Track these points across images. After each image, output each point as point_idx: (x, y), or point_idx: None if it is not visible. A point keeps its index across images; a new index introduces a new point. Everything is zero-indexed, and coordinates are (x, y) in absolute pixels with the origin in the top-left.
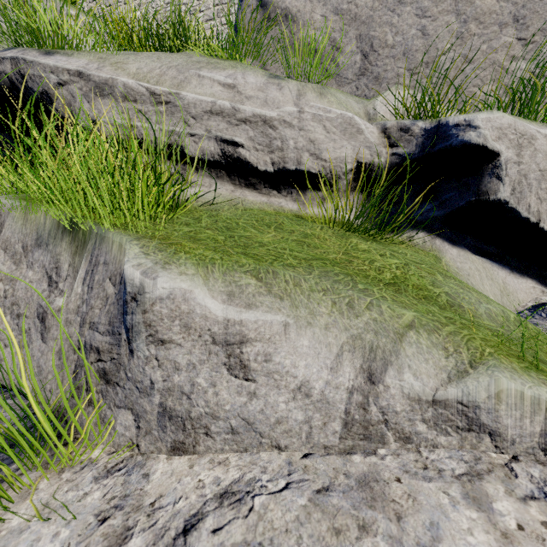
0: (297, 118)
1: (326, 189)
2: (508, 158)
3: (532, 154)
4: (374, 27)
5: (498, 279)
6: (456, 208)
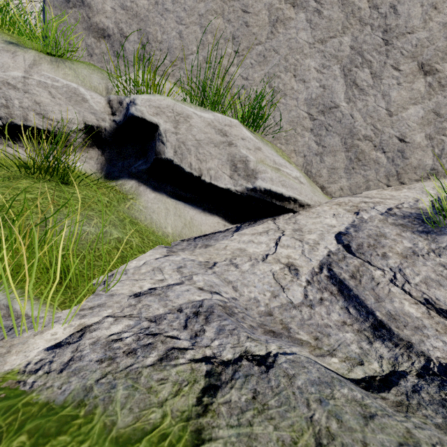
0: (21, 82)
1: (29, 141)
2: (166, 129)
3: (188, 128)
4: (150, 25)
5: (187, 216)
6: (151, 163)
